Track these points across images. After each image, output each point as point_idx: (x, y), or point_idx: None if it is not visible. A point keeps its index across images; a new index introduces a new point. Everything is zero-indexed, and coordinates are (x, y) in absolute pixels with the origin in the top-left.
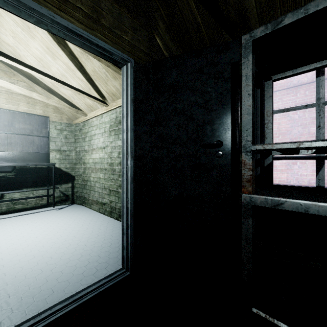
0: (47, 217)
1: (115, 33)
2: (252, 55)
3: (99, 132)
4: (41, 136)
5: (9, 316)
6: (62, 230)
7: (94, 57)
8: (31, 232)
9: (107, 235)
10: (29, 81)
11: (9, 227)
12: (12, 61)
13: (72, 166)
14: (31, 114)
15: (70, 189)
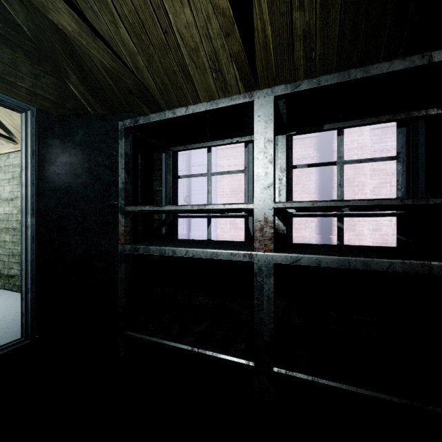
0: None
1: (6, 80)
2: (124, 139)
3: (4, 177)
4: None
5: None
6: None
7: None
8: None
9: (10, 313)
10: None
11: None
12: None
13: None
14: None
15: None
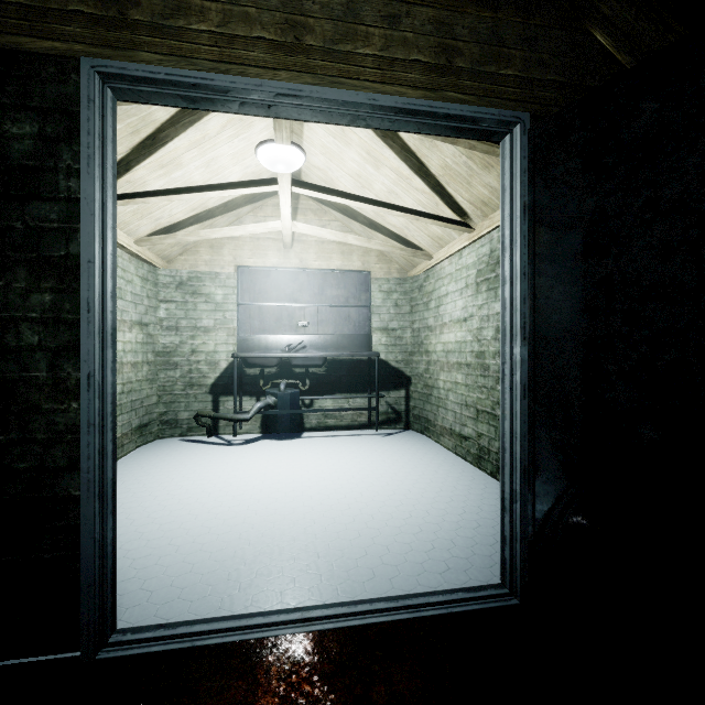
0: (368, 446)
1: (484, 74)
2: None
3: (455, 287)
4: (360, 306)
5: (319, 585)
6: (389, 473)
7: (444, 140)
8: (346, 466)
9: (470, 505)
10: (344, 217)
11: (320, 452)
12: (322, 193)
13: (406, 357)
14: (346, 271)
15: (402, 401)
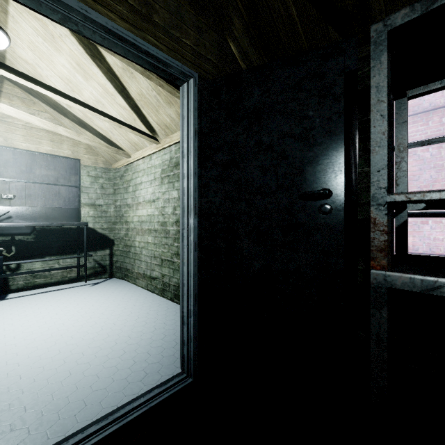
0: (78, 295)
1: (173, 35)
2: (387, 55)
3: (147, 179)
4: (70, 185)
5: (25, 439)
6: (97, 314)
7: (142, 73)
8: (57, 316)
9: (159, 323)
10: (54, 111)
11: (28, 309)
12: (30, 82)
13: (110, 226)
14: (56, 155)
15: (107, 258)
